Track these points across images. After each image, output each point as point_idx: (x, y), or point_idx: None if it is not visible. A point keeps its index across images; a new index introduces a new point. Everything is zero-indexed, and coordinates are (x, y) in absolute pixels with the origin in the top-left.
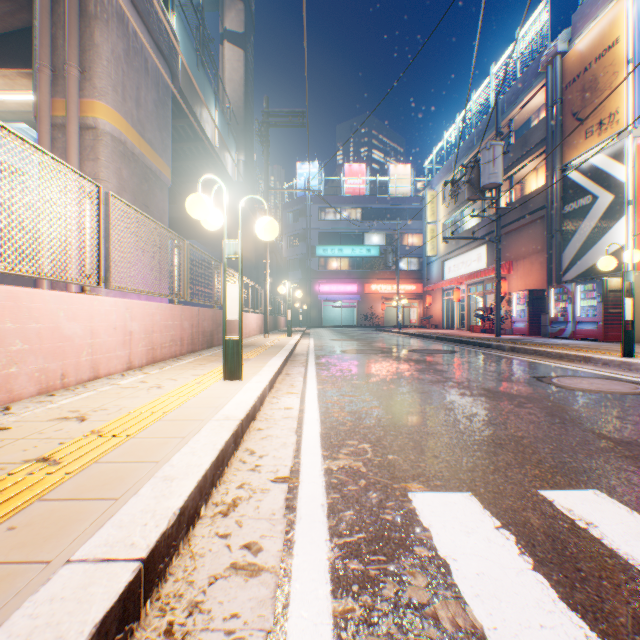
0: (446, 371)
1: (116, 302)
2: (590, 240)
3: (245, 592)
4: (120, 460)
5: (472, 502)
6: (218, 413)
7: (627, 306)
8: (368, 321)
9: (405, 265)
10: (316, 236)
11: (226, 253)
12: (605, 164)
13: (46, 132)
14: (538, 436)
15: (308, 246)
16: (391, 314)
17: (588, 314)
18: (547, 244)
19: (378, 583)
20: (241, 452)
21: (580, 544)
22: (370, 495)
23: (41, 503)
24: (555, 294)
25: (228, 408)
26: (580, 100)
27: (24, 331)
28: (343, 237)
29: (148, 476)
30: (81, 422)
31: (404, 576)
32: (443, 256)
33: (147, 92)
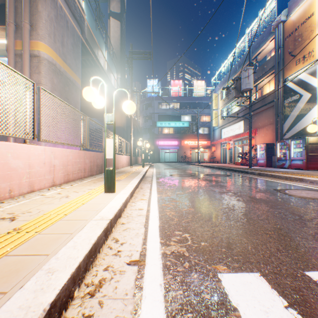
0: (226, 186)
1: (45, 148)
2: (298, 117)
3: None
4: (23, 253)
5: (262, 282)
6: (97, 215)
7: None
8: (183, 159)
9: (201, 131)
10: (157, 116)
11: (106, 121)
12: (306, 78)
13: (12, 58)
14: (290, 228)
15: (153, 122)
16: (194, 156)
17: (297, 156)
18: (275, 120)
19: None
20: (110, 240)
21: None
22: (192, 276)
23: None
24: (280, 145)
25: (104, 211)
26: (293, 45)
27: None
28: (170, 117)
29: (37, 269)
30: (11, 221)
31: None
32: (221, 126)
33: (68, 39)
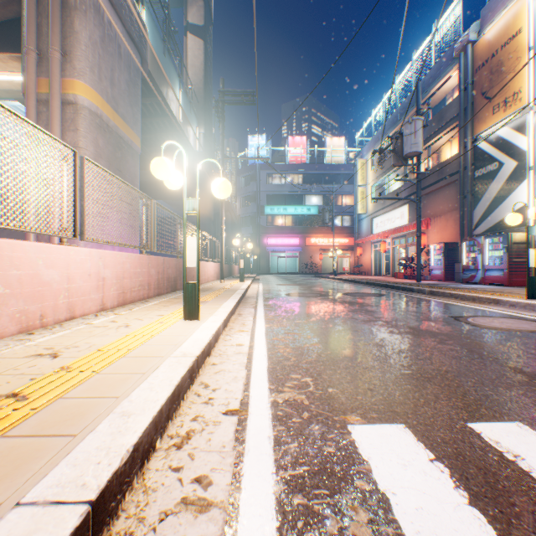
0: (376, 311)
1: (90, 252)
2: (497, 200)
3: (194, 529)
4: (83, 396)
5: (406, 434)
6: (176, 350)
7: (531, 256)
8: (308, 269)
9: (339, 222)
10: (264, 197)
11: (186, 209)
12: (510, 135)
13: (32, 106)
14: (461, 370)
15: (258, 206)
16: (327, 263)
17: (495, 263)
18: (460, 203)
19: (322, 519)
20: (196, 386)
21: (511, 477)
22: (313, 427)
23: (3, 440)
24: (467, 246)
25: (186, 345)
26: (488, 81)
27: (5, 277)
28: (287, 198)
29: (107, 412)
30: (53, 359)
31: (347, 511)
32: (371, 214)
33: (120, 73)
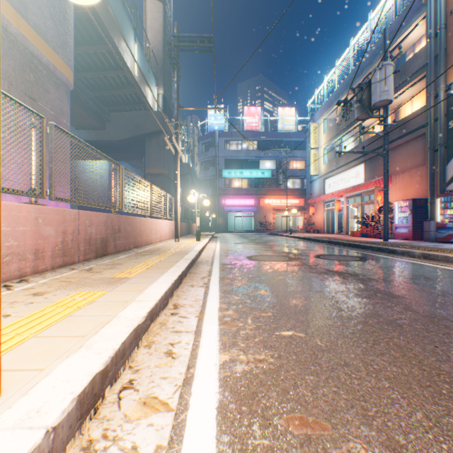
0: (403, 297)
1: None
2: None
3: None
4: None
5: None
6: None
7: None
8: (262, 227)
9: (290, 184)
10: (223, 162)
11: None
12: None
13: None
14: None
15: (216, 170)
16: (280, 222)
17: None
18: (430, 157)
19: None
20: None
21: None
22: None
23: None
24: (441, 202)
25: None
26: None
27: None
28: (243, 163)
29: None
30: None
31: None
32: (324, 175)
33: None
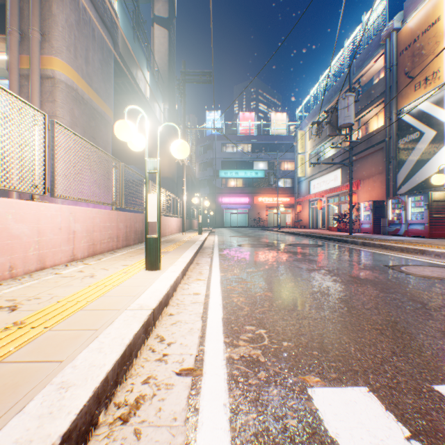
0: (318, 261)
1: (61, 208)
2: (418, 164)
3: None
4: (25, 359)
5: (372, 401)
6: (134, 302)
7: None
8: (256, 223)
9: (282, 184)
10: (219, 163)
11: (147, 168)
12: (429, 109)
13: (15, 80)
14: (409, 321)
15: (214, 170)
16: (272, 218)
17: (417, 218)
18: (386, 167)
19: None
20: (152, 339)
21: None
22: (271, 391)
23: None
24: (392, 203)
25: (144, 297)
26: (411, 63)
27: None
28: (238, 164)
29: (44, 382)
30: (10, 312)
31: None
32: (309, 177)
33: (94, 53)
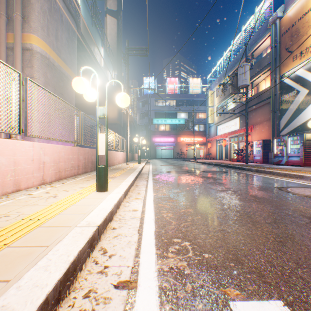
0: (225, 183)
1: (33, 144)
2: (295, 114)
3: None
4: None
5: None
6: (83, 219)
7: None
8: (179, 156)
9: (197, 128)
10: (153, 114)
11: (98, 114)
12: (303, 74)
13: (3, 51)
14: (304, 234)
15: (149, 119)
16: (190, 152)
17: (295, 152)
18: (272, 116)
19: None
20: (96, 252)
21: None
22: (197, 306)
23: None
24: (276, 142)
25: (92, 215)
26: (290, 41)
27: None
28: (166, 114)
29: None
30: None
31: None
32: (217, 123)
33: (62, 33)
